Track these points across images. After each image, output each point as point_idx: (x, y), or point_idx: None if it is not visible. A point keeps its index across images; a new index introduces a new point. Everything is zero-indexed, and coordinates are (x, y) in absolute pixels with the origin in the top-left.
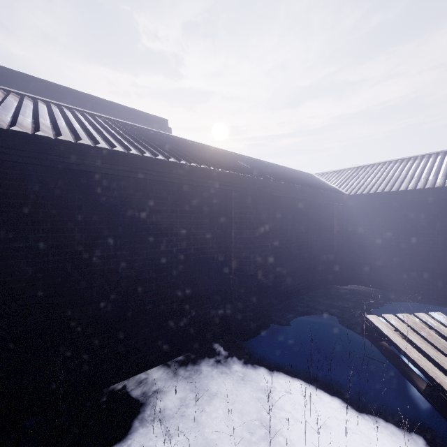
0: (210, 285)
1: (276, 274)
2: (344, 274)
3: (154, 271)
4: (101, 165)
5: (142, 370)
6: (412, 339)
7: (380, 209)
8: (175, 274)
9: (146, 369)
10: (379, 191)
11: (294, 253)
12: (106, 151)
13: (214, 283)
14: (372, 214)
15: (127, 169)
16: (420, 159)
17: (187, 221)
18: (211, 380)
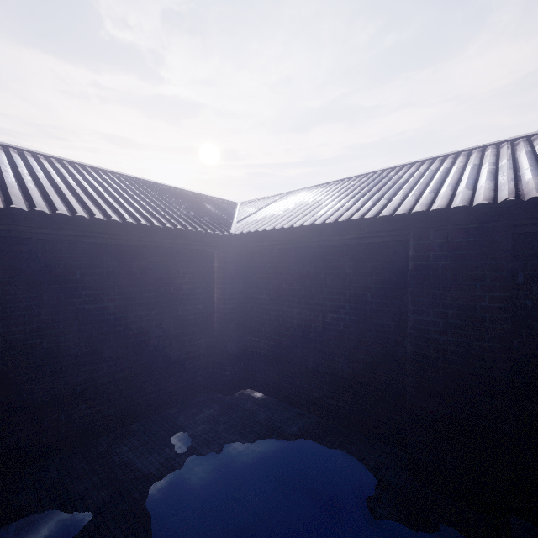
0: None
1: None
2: (228, 375)
3: None
4: None
5: None
6: None
7: (281, 261)
8: None
9: None
10: (267, 229)
11: (70, 353)
12: None
13: None
14: (271, 268)
15: None
16: (359, 180)
17: None
18: None
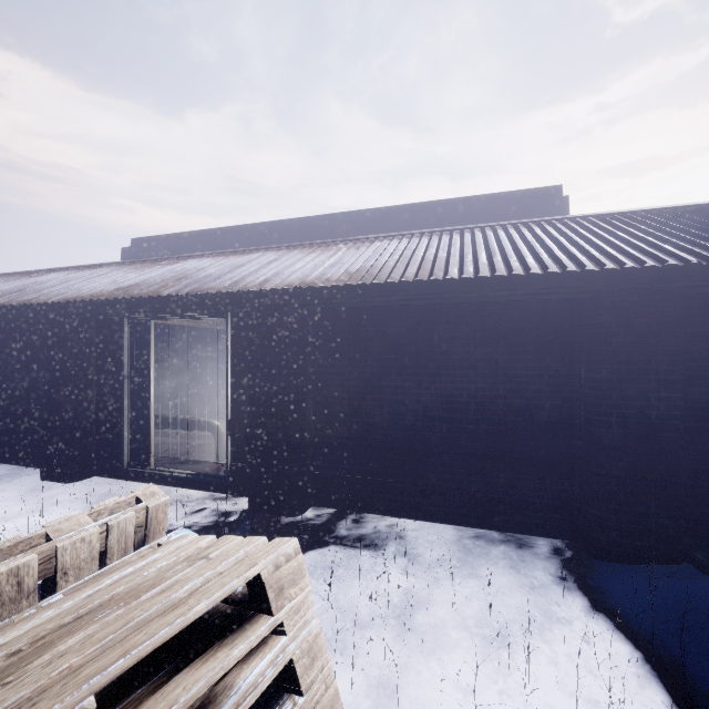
0: (534, 447)
1: None
2: None
3: (445, 410)
4: (378, 299)
5: (430, 519)
6: None
7: None
8: (473, 419)
9: (434, 520)
10: None
11: None
12: (382, 285)
13: (543, 447)
14: None
15: (401, 298)
16: None
17: (492, 351)
18: (493, 566)
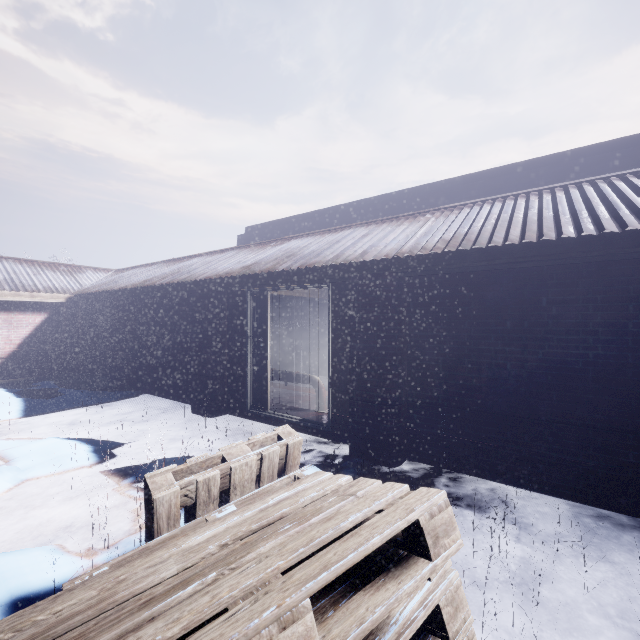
0: None
1: None
2: None
3: (555, 377)
4: (478, 264)
5: (537, 490)
6: None
7: None
8: (592, 388)
9: (542, 491)
10: None
11: None
12: (483, 249)
13: None
14: None
15: (505, 261)
16: None
17: (618, 314)
18: (627, 554)
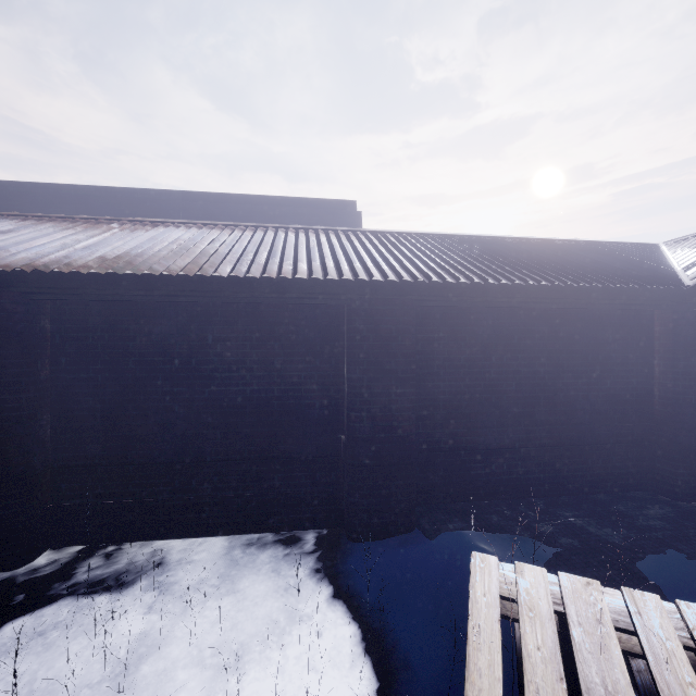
0: (305, 444)
1: (453, 445)
2: (680, 474)
3: (220, 415)
4: (136, 293)
5: (204, 534)
6: (523, 631)
7: None
8: (250, 422)
9: (209, 534)
10: None
11: (509, 411)
12: (141, 276)
13: (313, 444)
14: None
15: (164, 293)
16: None
17: (268, 352)
18: (257, 574)
